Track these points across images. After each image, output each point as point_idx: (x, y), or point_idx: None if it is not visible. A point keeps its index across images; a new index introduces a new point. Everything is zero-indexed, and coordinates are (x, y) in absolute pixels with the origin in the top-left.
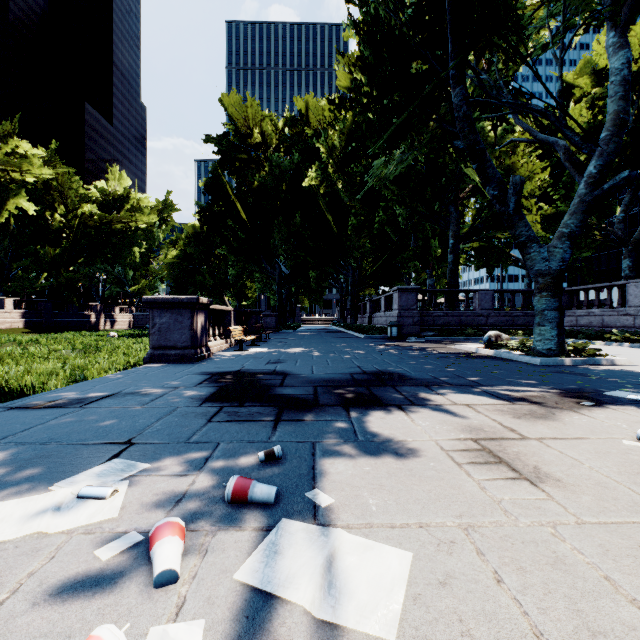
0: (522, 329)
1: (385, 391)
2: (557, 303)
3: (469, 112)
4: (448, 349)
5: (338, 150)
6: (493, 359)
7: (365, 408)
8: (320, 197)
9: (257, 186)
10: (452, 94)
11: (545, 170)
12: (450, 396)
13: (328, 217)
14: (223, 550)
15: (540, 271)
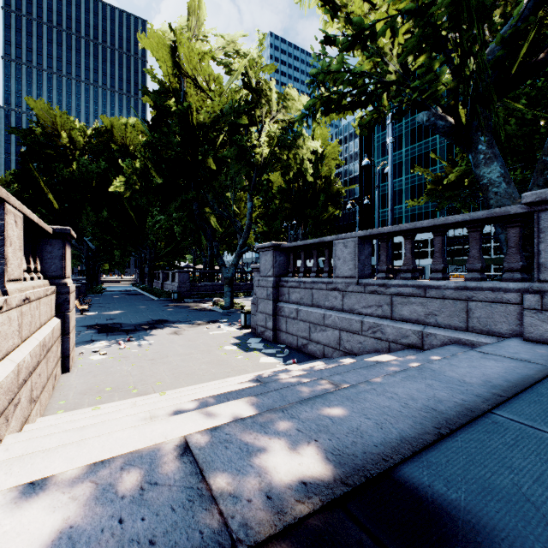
0: (245, 292)
1: (159, 325)
2: (231, 289)
3: (200, 213)
4: (197, 307)
5: (139, 170)
6: (209, 311)
7: (152, 329)
8: (125, 200)
9: (66, 180)
10: (193, 203)
11: (263, 204)
12: (178, 325)
13: (131, 213)
14: (129, 344)
15: (225, 277)
